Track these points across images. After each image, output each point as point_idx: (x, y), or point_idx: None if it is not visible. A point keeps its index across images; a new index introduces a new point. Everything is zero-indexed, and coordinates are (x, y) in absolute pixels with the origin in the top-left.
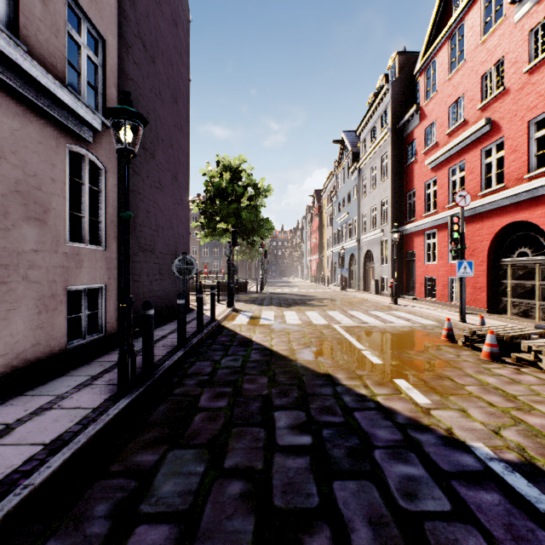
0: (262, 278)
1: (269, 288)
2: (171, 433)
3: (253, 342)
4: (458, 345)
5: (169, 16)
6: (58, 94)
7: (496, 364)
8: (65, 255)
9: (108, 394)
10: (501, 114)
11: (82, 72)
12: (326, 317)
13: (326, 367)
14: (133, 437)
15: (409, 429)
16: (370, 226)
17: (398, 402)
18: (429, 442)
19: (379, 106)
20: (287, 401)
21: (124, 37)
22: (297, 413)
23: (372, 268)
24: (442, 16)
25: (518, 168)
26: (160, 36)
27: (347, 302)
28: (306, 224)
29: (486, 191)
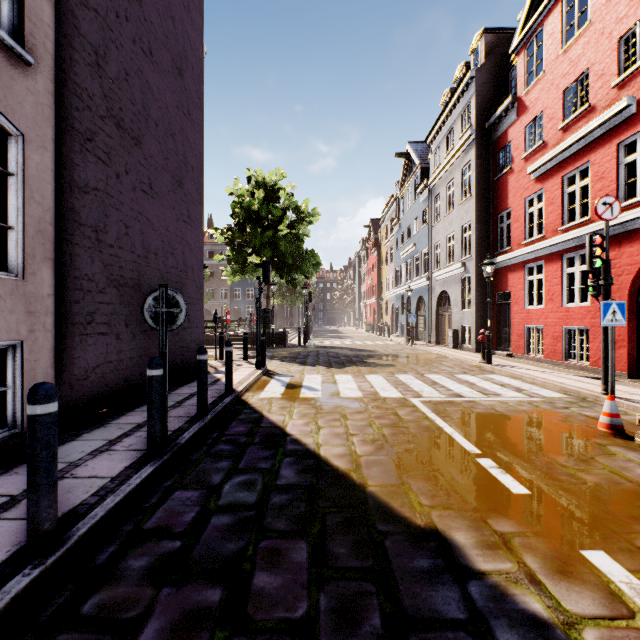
0: (306, 327)
1: (315, 339)
2: None
3: (286, 437)
4: (635, 443)
5: None
6: None
7: None
8: None
9: None
10: None
11: None
12: (397, 384)
13: (426, 507)
14: None
15: None
16: (445, 260)
17: None
18: None
19: (458, 103)
20: None
21: None
22: None
23: (448, 314)
24: None
25: None
26: None
27: (420, 360)
28: (360, 261)
29: (627, 202)
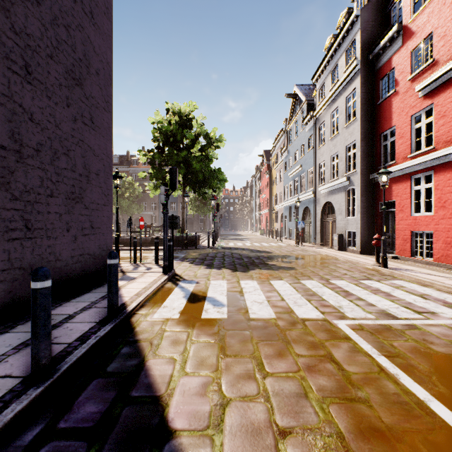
0: (214, 231)
1: (221, 241)
2: None
3: (161, 446)
4: None
5: None
6: None
7: None
8: None
9: None
10: None
11: None
12: (308, 295)
13: None
14: None
15: None
16: (329, 176)
17: None
18: None
19: (343, 42)
20: None
21: None
22: None
23: (332, 221)
24: None
25: None
26: None
27: (316, 262)
28: (256, 182)
29: None
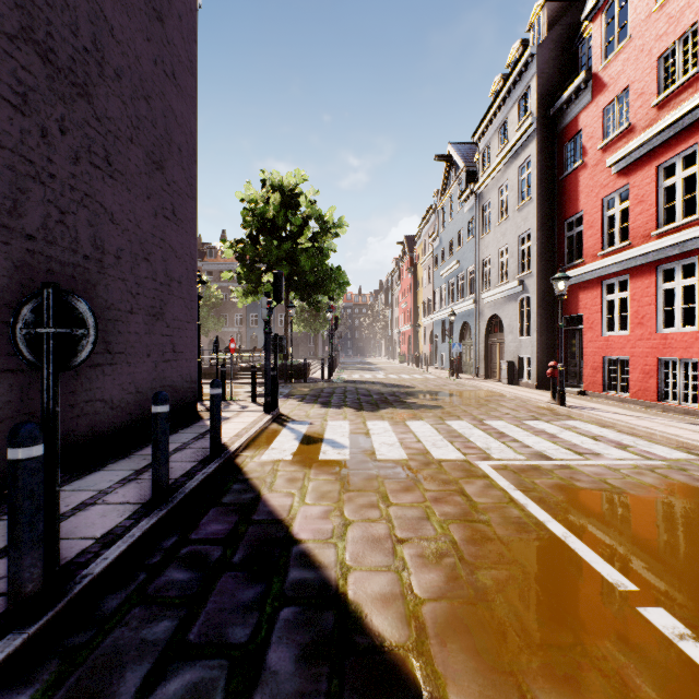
0: (331, 357)
1: (342, 372)
2: None
3: (290, 548)
4: None
5: None
6: None
7: None
8: None
9: None
10: None
11: None
12: (452, 437)
13: None
14: None
15: None
16: (496, 279)
17: None
18: None
19: (514, 88)
20: None
21: None
22: None
23: (500, 343)
24: None
25: None
26: None
27: (472, 399)
28: (393, 283)
29: None
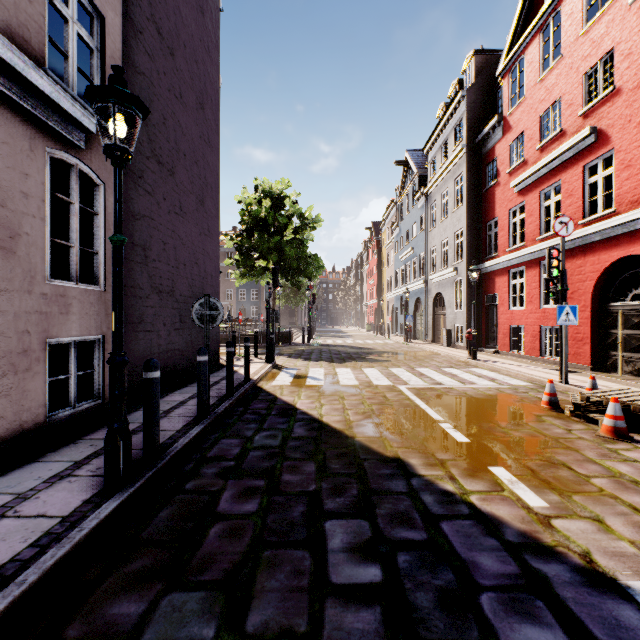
0: (310, 326)
1: (318, 338)
2: (172, 559)
3: (297, 410)
4: (565, 415)
5: (192, 0)
6: (29, 77)
7: (622, 443)
8: (43, 296)
9: (90, 492)
10: (609, 121)
11: (70, 55)
12: (389, 375)
13: (395, 447)
14: (113, 567)
15: (526, 554)
16: (440, 264)
17: (502, 505)
18: (562, 579)
19: (452, 118)
20: (343, 503)
21: (132, 18)
22: (358, 523)
23: (443, 315)
24: (531, 4)
25: (633, 187)
26: (181, 23)
27: (414, 357)
28: (362, 262)
29: (590, 218)
